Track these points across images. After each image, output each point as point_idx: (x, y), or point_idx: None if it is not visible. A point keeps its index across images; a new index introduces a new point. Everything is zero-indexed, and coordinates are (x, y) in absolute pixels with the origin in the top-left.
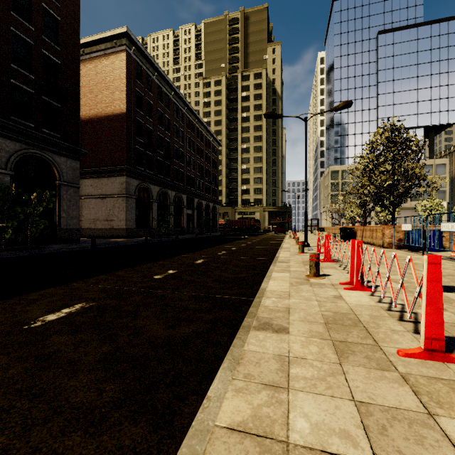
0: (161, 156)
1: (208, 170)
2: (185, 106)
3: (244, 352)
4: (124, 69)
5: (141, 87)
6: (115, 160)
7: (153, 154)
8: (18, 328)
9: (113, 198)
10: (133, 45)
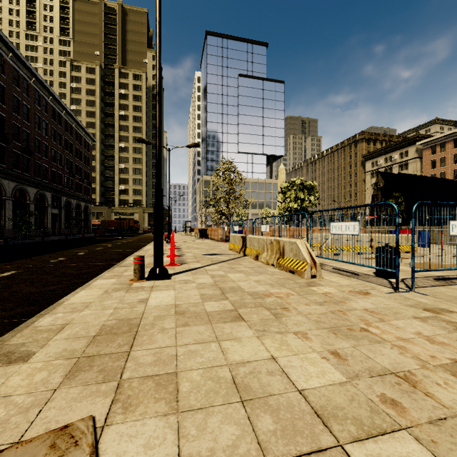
0: (18, 148)
1: (79, 166)
2: (49, 95)
3: (113, 270)
4: None
5: None
6: None
7: (6, 145)
8: None
9: None
10: None
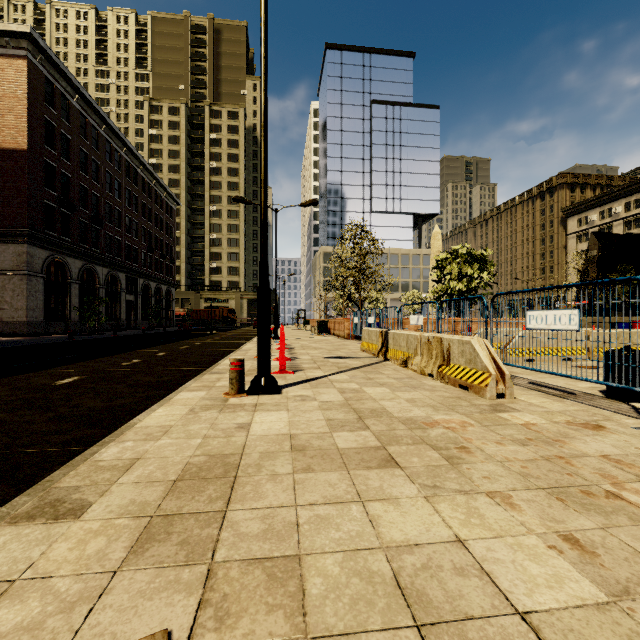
0: (86, 217)
1: (160, 238)
2: (123, 146)
3: (202, 378)
4: (24, 85)
5: (53, 114)
6: (6, 218)
7: (72, 213)
8: (49, 385)
9: (2, 276)
10: (39, 51)
